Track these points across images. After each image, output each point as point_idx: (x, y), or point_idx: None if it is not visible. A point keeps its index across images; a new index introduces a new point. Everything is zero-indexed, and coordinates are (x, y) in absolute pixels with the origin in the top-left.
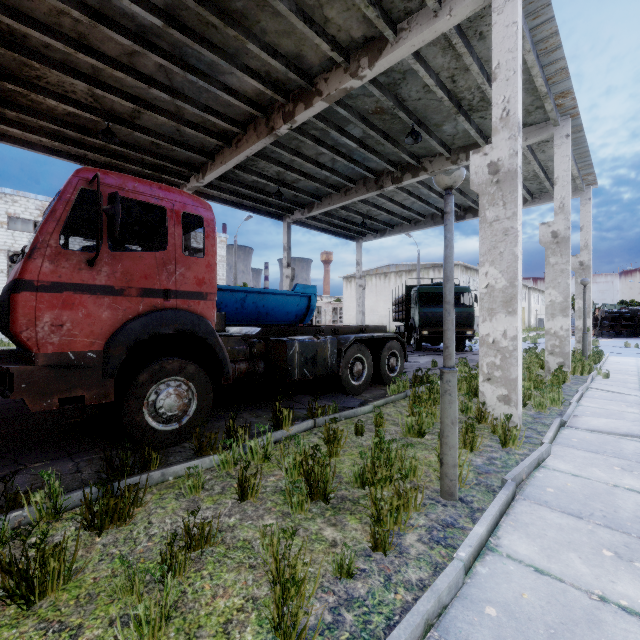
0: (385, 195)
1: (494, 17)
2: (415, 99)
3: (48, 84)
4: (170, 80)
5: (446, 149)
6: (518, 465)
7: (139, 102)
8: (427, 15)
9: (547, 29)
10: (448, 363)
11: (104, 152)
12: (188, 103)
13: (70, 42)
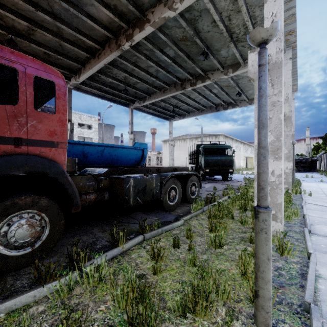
0: (186, 94)
1: None
2: (206, 31)
3: None
4: (51, 7)
5: (221, 66)
6: (308, 281)
7: (31, 22)
8: None
9: None
10: (263, 203)
11: None
12: (64, 25)
13: None
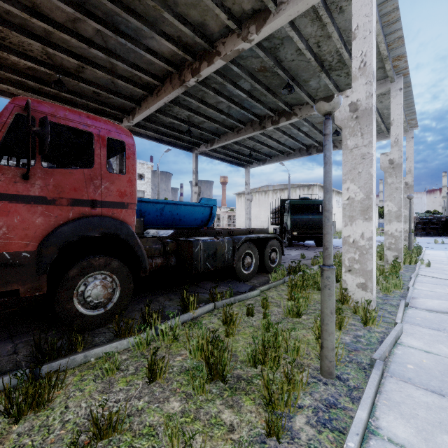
0: (266, 134)
1: None
2: (290, 60)
3: (11, 44)
4: (105, 42)
5: (311, 99)
6: (382, 344)
7: (82, 59)
8: None
9: (390, 5)
10: (327, 262)
11: (57, 98)
12: (119, 61)
13: (25, 9)
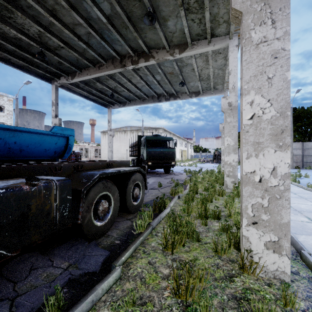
0: (126, 77)
1: None
2: None
3: None
4: None
5: (167, 43)
6: None
7: None
8: None
9: None
10: None
11: None
12: None
13: None
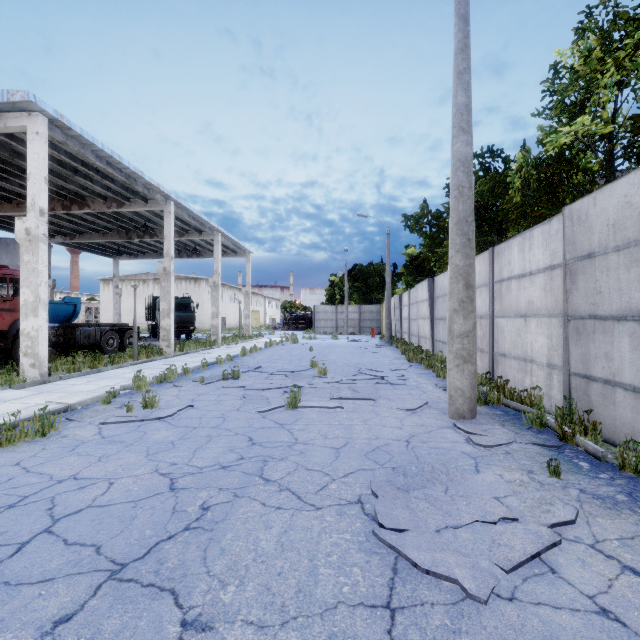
0: None
1: (165, 218)
2: (145, 213)
3: None
4: None
5: None
6: (158, 357)
7: None
8: (142, 203)
9: (193, 213)
10: (135, 330)
11: None
12: None
13: None
